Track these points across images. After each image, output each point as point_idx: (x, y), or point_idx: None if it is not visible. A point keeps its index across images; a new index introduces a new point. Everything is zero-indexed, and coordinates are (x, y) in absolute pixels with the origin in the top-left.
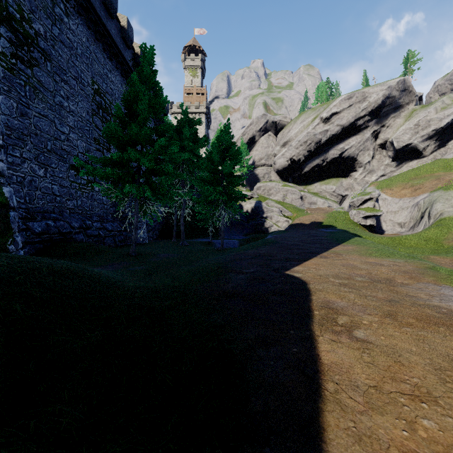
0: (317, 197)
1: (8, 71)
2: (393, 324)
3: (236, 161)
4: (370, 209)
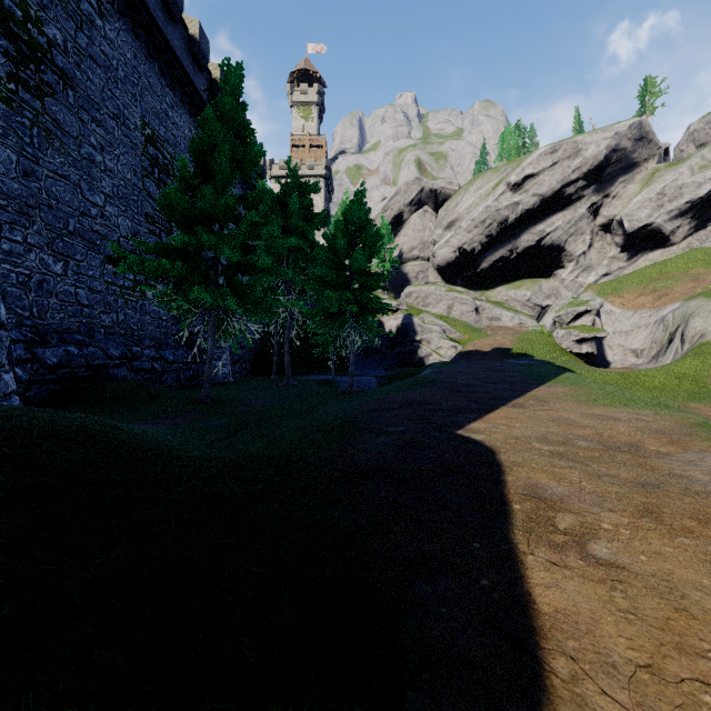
0: (501, 309)
1: (2, 103)
2: (658, 530)
3: (373, 250)
4: (587, 328)
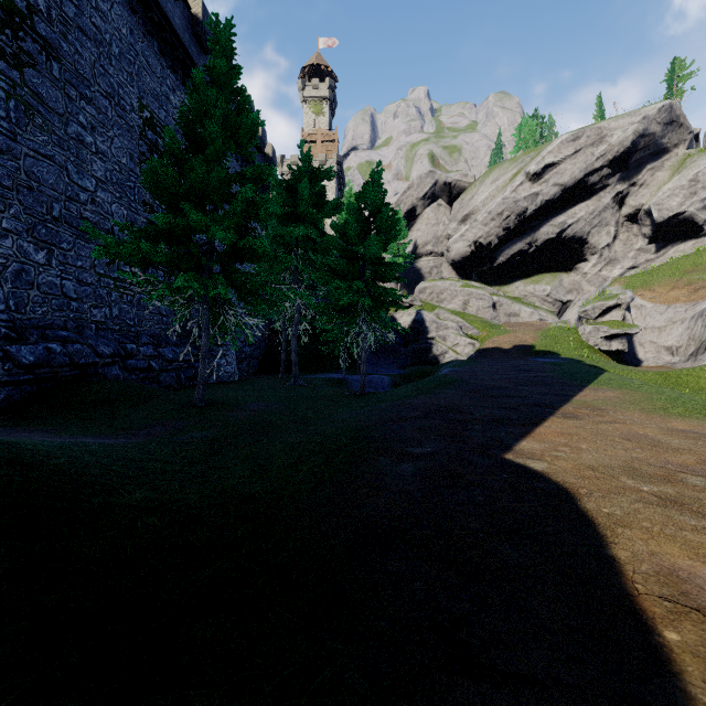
0: (520, 305)
1: None
2: None
3: (387, 237)
4: (617, 324)
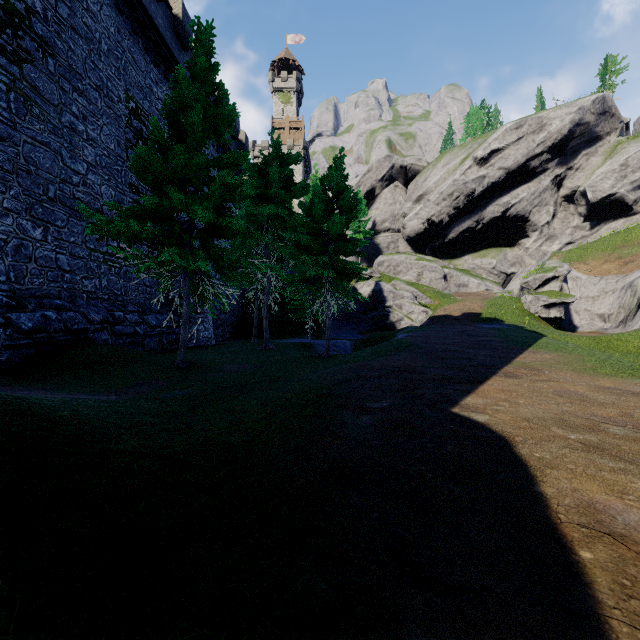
0: (469, 277)
1: None
2: None
3: (349, 216)
4: (555, 294)
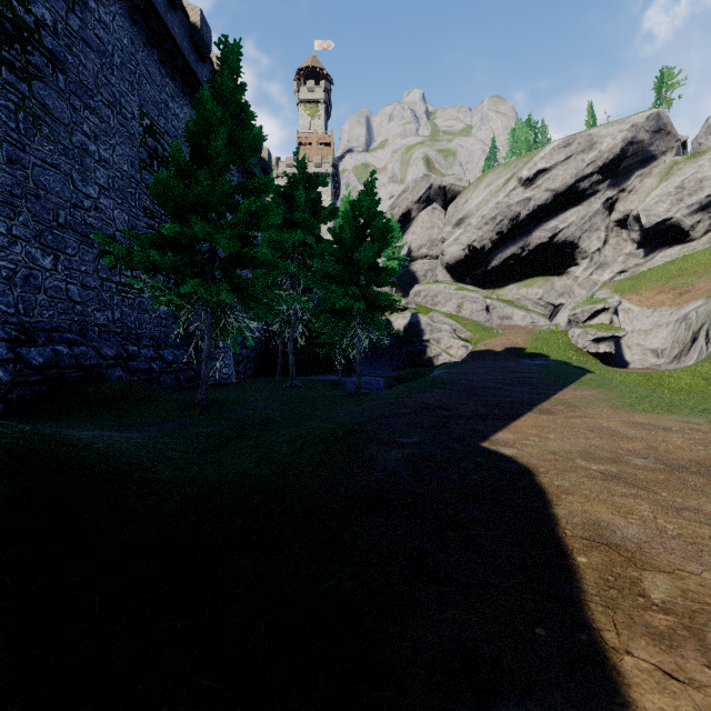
0: (513, 308)
1: None
2: None
3: (381, 243)
4: (605, 327)
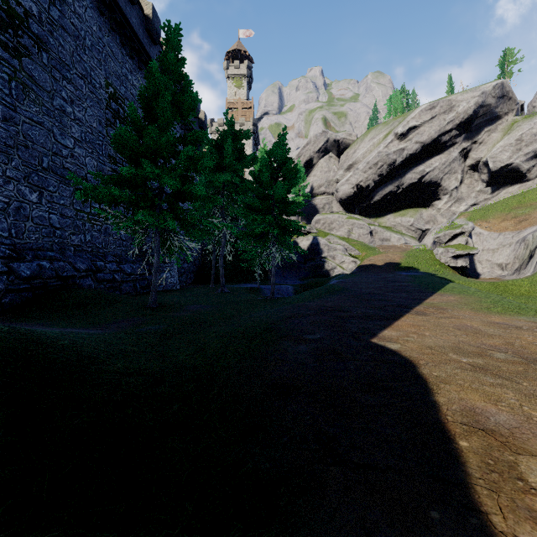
0: (391, 232)
1: None
2: None
3: (290, 182)
4: (462, 247)
